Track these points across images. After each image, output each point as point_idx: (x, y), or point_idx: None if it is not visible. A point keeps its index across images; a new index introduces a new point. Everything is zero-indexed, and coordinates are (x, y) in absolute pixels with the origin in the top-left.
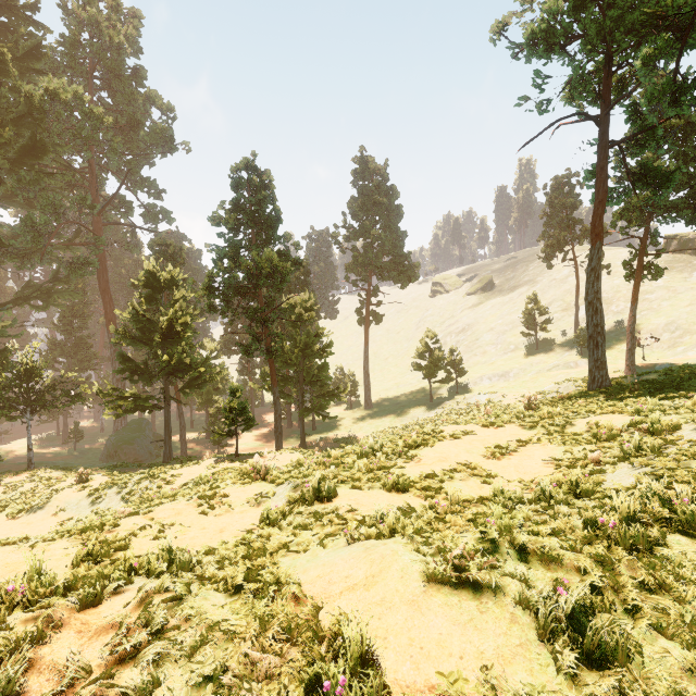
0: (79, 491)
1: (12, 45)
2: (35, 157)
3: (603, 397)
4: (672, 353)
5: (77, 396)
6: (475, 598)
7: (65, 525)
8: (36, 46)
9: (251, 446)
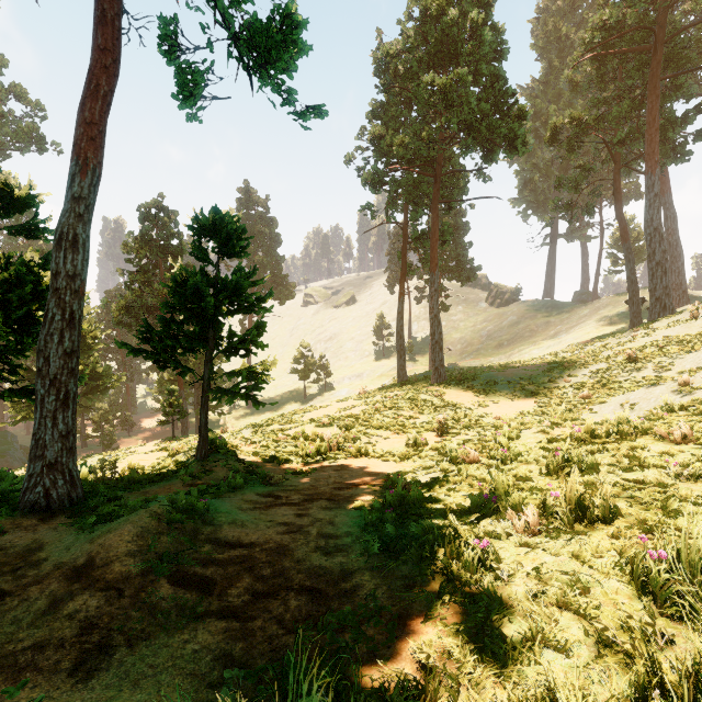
0: None
1: None
2: None
3: (400, 386)
4: (460, 358)
5: None
6: (327, 428)
7: None
8: None
9: None
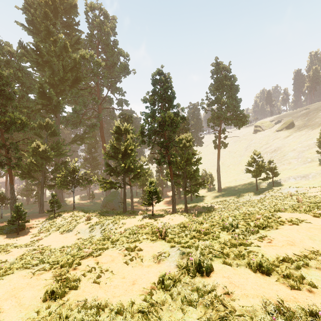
0: (86, 224)
1: (70, 40)
2: (77, 83)
3: None
4: None
5: (90, 181)
6: None
7: (78, 241)
8: (78, 39)
9: (161, 206)
